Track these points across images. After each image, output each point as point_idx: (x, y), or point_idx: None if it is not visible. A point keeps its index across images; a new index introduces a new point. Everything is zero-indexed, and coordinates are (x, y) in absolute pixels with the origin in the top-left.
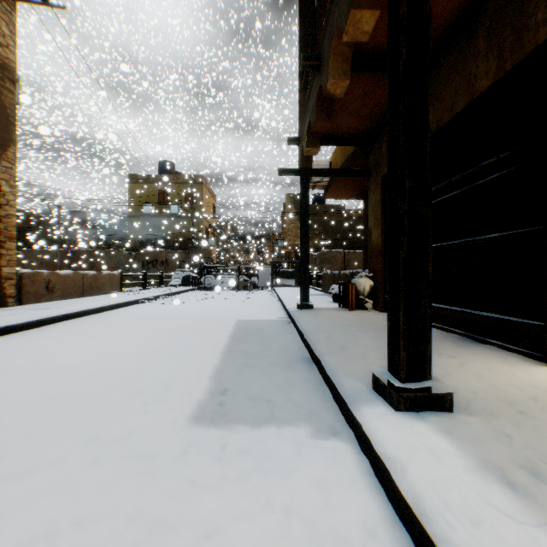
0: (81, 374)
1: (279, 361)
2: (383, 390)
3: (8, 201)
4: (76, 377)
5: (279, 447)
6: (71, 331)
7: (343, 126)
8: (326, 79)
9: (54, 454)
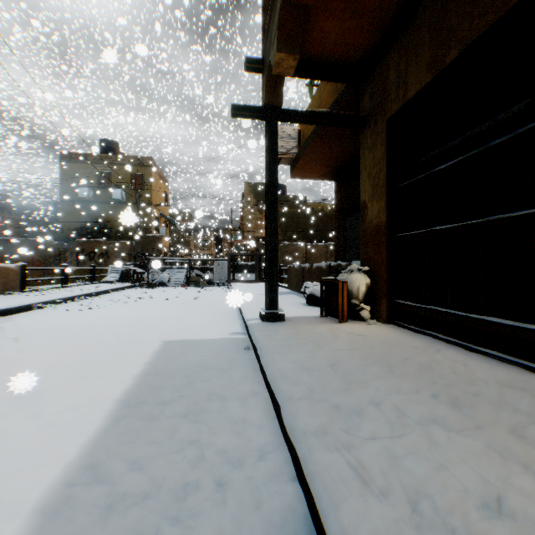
0: None
1: None
2: None
3: None
4: None
5: None
6: None
7: (330, 40)
8: None
9: None
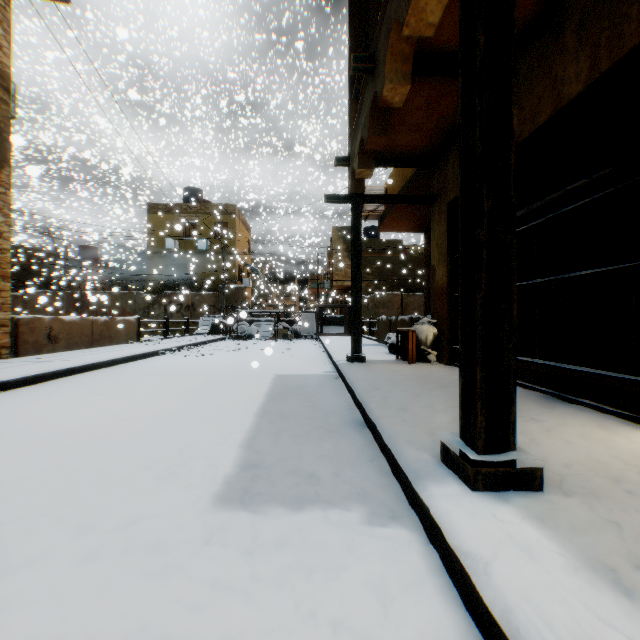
0: (83, 442)
1: (326, 426)
2: (455, 463)
3: (2, 233)
4: (76, 445)
5: (325, 536)
6: (75, 388)
7: (401, 144)
8: (381, 83)
9: (39, 546)
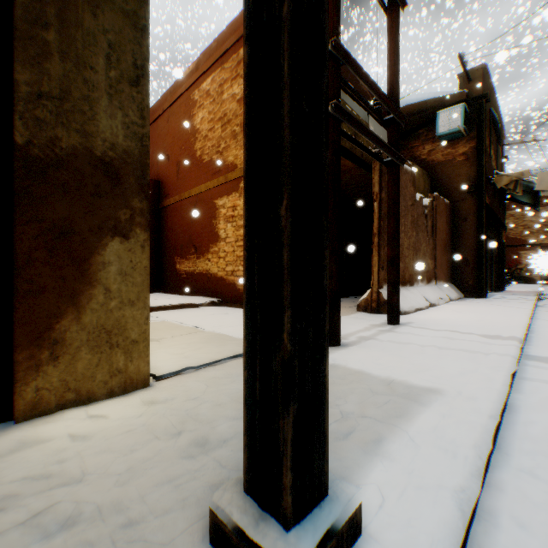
0: None
1: None
2: None
3: None
4: None
5: None
6: None
7: None
8: None
9: None
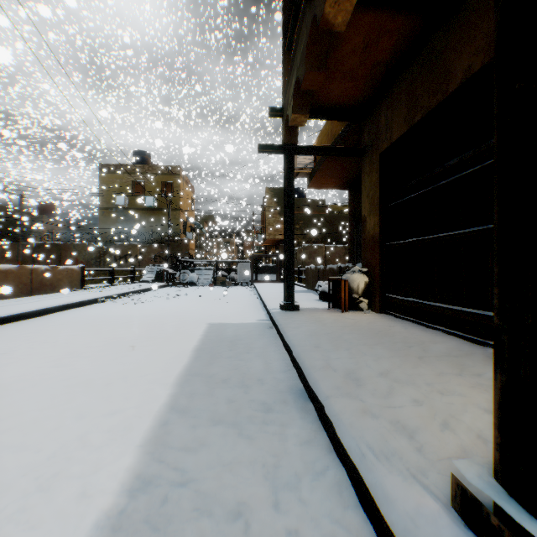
0: None
1: (259, 399)
2: None
3: None
4: None
5: None
6: None
7: (334, 94)
8: None
9: None
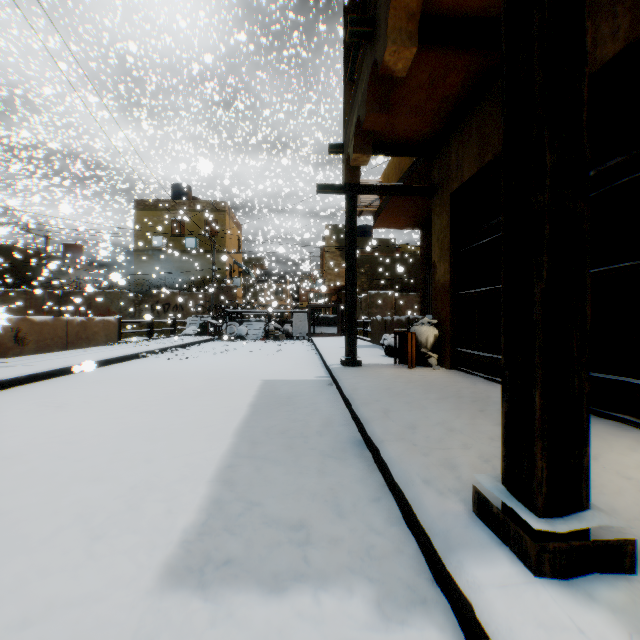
0: (13, 475)
1: (318, 447)
2: (500, 524)
3: None
4: (2, 480)
5: None
6: (32, 398)
7: (400, 129)
8: (383, 47)
9: None
